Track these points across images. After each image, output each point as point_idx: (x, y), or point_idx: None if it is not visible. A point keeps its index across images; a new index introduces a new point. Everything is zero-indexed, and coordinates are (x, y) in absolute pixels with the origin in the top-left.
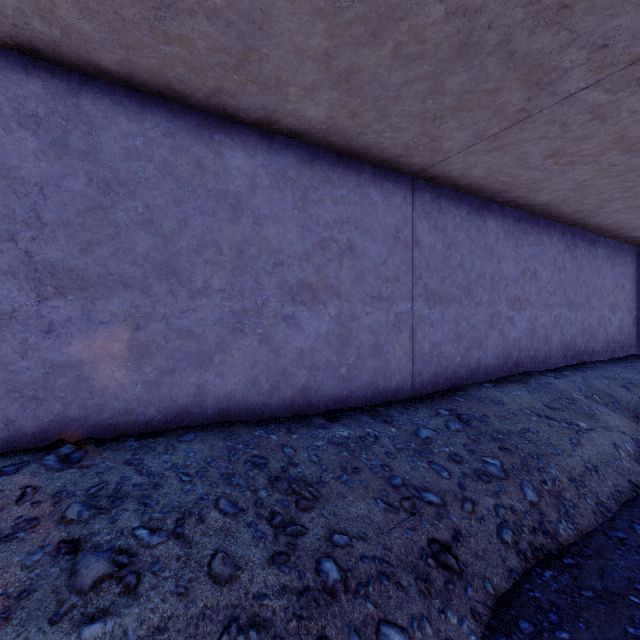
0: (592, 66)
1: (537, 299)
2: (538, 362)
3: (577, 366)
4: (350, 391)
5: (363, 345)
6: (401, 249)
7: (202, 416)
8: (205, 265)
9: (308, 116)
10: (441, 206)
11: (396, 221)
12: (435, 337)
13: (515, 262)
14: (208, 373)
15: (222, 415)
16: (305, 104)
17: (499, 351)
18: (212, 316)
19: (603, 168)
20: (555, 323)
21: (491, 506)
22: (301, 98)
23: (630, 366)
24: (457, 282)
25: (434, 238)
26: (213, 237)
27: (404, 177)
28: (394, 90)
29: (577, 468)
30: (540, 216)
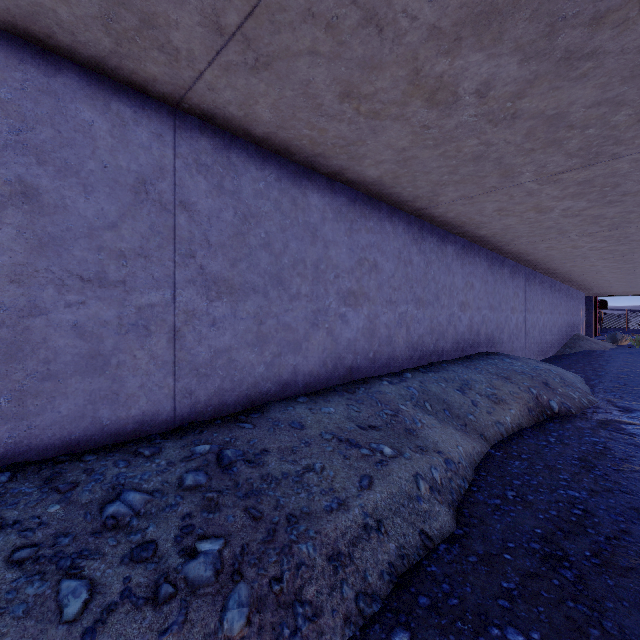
0: None
1: (378, 294)
2: (379, 365)
3: (423, 367)
4: (24, 435)
5: (60, 356)
6: (151, 210)
7: None
8: None
9: None
10: (231, 161)
11: (140, 167)
12: (220, 340)
13: (349, 249)
14: None
15: None
16: None
17: (326, 355)
18: None
19: (417, 130)
20: (400, 321)
21: None
22: None
23: (473, 365)
24: (260, 267)
25: (218, 203)
26: None
27: (158, 104)
28: None
29: (349, 530)
30: (381, 200)
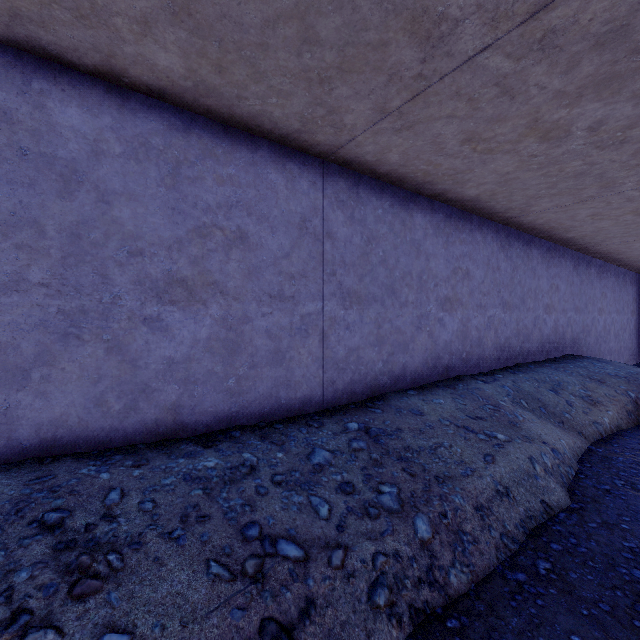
0: (485, 17)
1: (470, 299)
2: (471, 365)
3: (511, 368)
4: (241, 407)
5: (259, 352)
6: (309, 241)
7: (11, 451)
8: (17, 251)
9: (162, 66)
10: (359, 195)
11: (303, 209)
12: (352, 341)
13: (446, 260)
14: (22, 393)
15: (46, 447)
16: (149, 47)
17: (428, 355)
18: (29, 318)
19: (524, 159)
20: (489, 324)
21: (369, 555)
22: (139, 37)
23: (562, 367)
24: (379, 280)
25: (351, 230)
26: (30, 215)
27: (313, 159)
28: (256, 34)
29: (486, 491)
30: (473, 213)
